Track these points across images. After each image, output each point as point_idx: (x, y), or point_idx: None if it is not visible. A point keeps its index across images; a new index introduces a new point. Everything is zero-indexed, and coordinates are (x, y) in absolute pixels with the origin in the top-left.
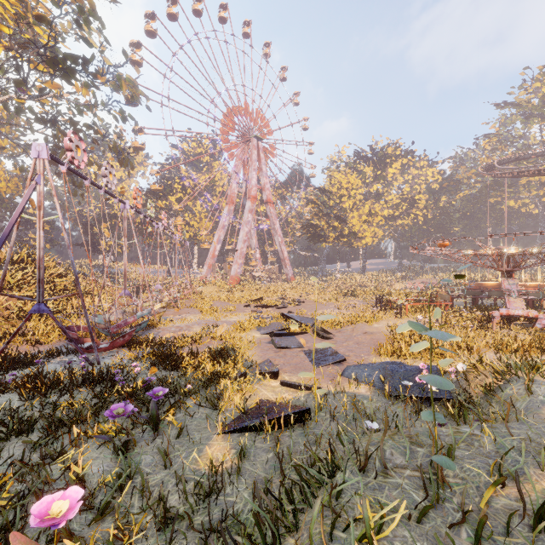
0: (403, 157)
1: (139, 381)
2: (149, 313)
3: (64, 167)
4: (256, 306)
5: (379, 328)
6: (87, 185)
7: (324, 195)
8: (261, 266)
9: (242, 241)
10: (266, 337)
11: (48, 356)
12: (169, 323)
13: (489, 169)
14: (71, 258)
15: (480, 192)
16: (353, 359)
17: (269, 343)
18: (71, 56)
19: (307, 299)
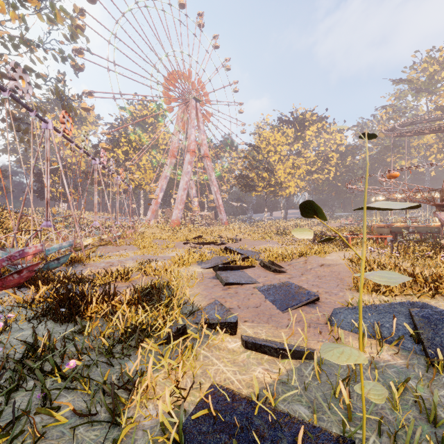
0: (318, 122)
1: None
2: (71, 246)
3: None
4: (196, 243)
5: (334, 259)
6: None
7: (254, 150)
8: (199, 213)
9: (182, 189)
10: (210, 272)
11: None
12: (99, 258)
13: (391, 131)
14: None
15: (380, 152)
16: (328, 297)
17: (214, 278)
18: None
19: (243, 238)
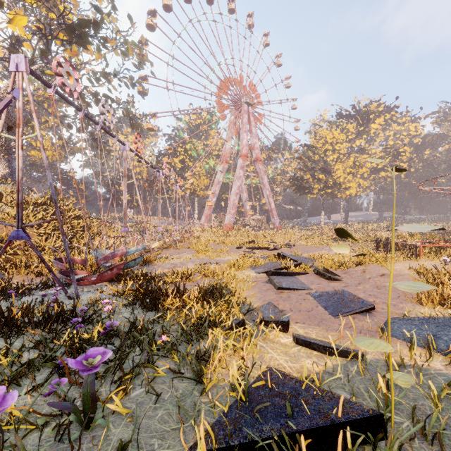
0: (386, 113)
1: (98, 325)
2: (144, 249)
3: (51, 90)
4: (248, 247)
5: (398, 270)
6: (81, 116)
7: (309, 151)
8: (251, 217)
9: (234, 194)
10: (263, 276)
11: (42, 287)
12: (165, 260)
13: None
14: (50, 180)
15: None
16: (385, 308)
17: (267, 283)
18: (84, 21)
19: (297, 243)
